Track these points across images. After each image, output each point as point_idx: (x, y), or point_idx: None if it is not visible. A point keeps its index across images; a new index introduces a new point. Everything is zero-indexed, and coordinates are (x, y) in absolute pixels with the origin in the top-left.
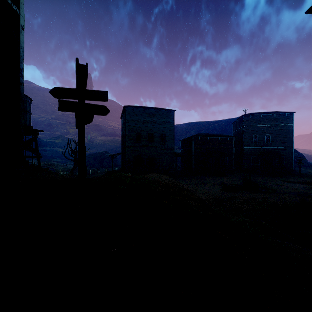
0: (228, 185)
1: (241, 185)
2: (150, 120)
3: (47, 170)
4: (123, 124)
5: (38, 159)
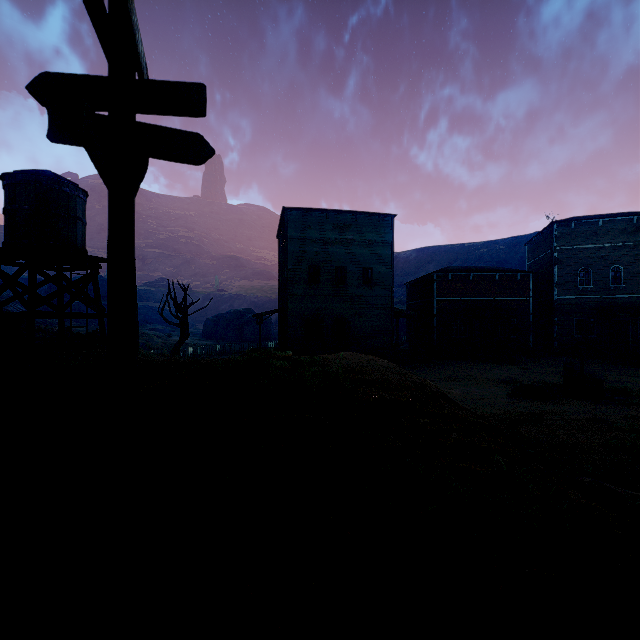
0: (528, 385)
1: (557, 384)
2: (340, 237)
3: None
4: (282, 249)
5: (101, 320)
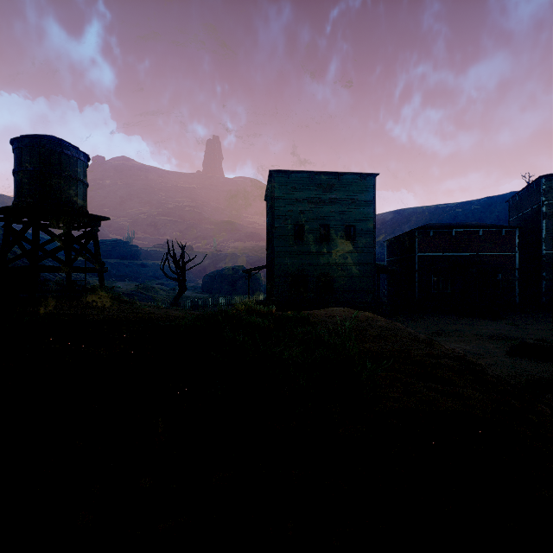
0: (531, 344)
1: None
2: (324, 197)
3: (116, 297)
4: (269, 209)
5: (100, 274)
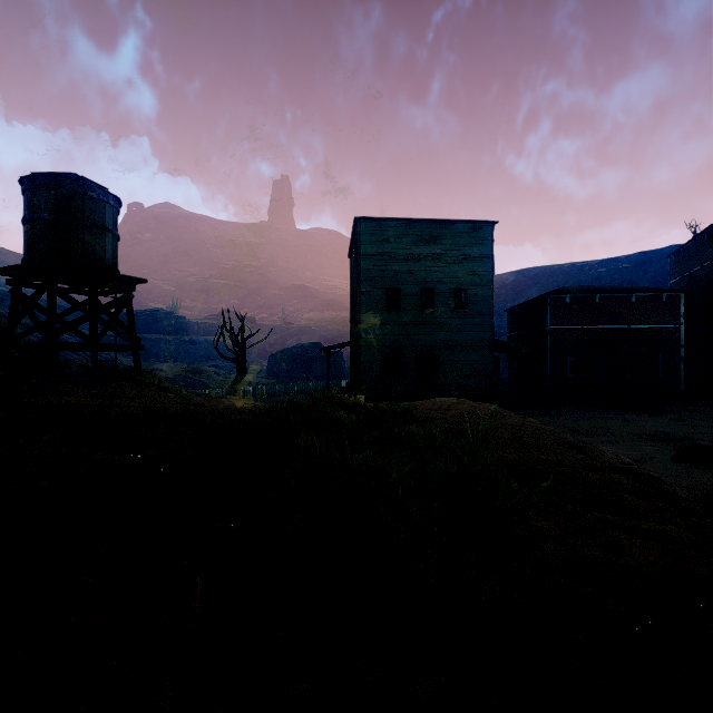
0: (707, 446)
1: None
2: (426, 252)
3: (156, 383)
4: (354, 269)
5: (135, 352)
